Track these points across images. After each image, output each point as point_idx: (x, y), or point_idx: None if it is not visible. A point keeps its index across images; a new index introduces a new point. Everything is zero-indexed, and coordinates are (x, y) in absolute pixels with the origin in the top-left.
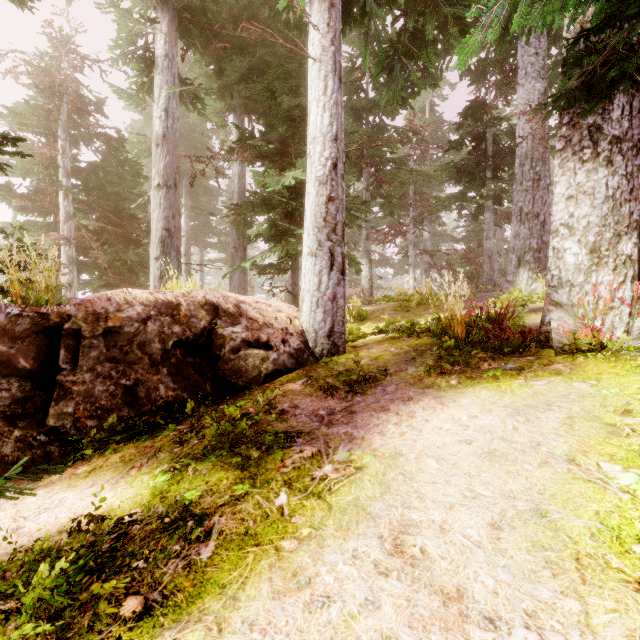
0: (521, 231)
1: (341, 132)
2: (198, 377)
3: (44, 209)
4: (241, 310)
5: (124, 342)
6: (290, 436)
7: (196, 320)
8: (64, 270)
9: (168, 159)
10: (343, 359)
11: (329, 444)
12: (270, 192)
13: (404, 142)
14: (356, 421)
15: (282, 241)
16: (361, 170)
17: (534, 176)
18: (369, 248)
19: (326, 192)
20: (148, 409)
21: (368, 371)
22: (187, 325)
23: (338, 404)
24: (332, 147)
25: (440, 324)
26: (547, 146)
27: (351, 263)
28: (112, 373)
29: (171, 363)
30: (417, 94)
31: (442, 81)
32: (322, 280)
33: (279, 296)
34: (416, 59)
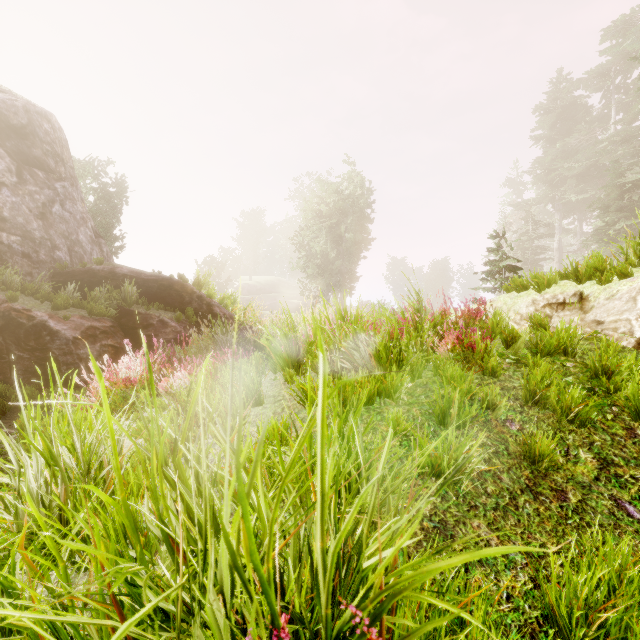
0: None
1: None
2: None
3: None
4: None
5: None
6: None
7: None
8: None
9: (559, 254)
10: None
11: None
12: None
13: None
14: None
15: None
16: None
17: None
18: None
19: None
20: None
21: None
22: None
23: None
24: None
25: None
26: None
27: None
28: None
29: None
30: None
31: None
32: None
33: None
34: None
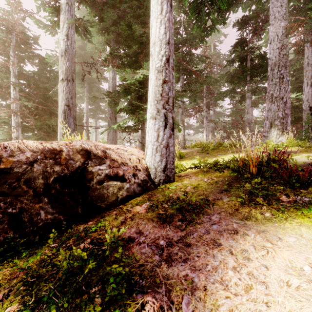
0: (272, 107)
1: (172, 39)
2: (72, 203)
3: (4, 96)
4: (106, 154)
5: (13, 179)
6: (132, 284)
7: (73, 161)
8: (13, 130)
9: (68, 64)
10: (173, 186)
11: (171, 296)
12: (128, 84)
13: (203, 60)
14: (193, 259)
15: (135, 113)
16: (179, 77)
17: (280, 76)
18: (183, 119)
19: (162, 77)
20: (30, 230)
21: (194, 200)
22: (65, 165)
23: (174, 233)
24: (166, 48)
25: (235, 163)
26: (287, 58)
27: (175, 125)
28: (0, 204)
29: (51, 193)
30: (210, 35)
31: (220, 32)
32: (159, 134)
33: (136, 144)
34: (214, 5)
